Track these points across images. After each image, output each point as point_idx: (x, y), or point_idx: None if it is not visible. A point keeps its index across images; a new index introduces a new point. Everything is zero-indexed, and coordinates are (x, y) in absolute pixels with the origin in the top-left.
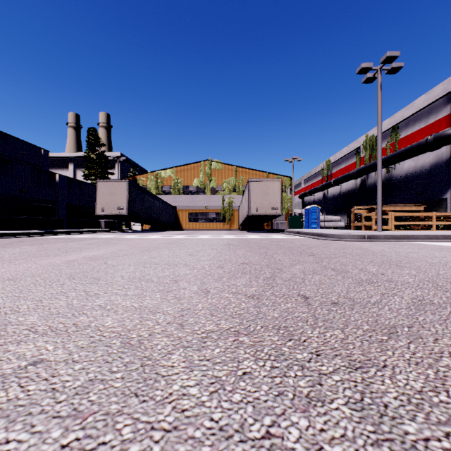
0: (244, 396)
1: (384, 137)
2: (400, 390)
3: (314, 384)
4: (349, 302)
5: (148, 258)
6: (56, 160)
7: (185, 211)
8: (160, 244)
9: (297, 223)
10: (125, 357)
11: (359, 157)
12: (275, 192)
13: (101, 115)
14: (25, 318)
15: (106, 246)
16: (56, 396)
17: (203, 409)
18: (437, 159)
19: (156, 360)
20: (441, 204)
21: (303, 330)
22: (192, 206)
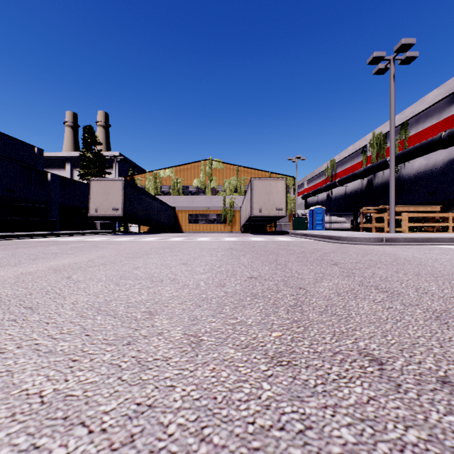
0: None
1: None
2: None
3: None
4: None
5: (129, 268)
6: (52, 160)
7: (185, 212)
8: (152, 248)
9: (302, 224)
10: None
11: (365, 156)
12: (279, 192)
13: (99, 114)
14: None
15: (87, 252)
16: None
17: None
18: (451, 157)
19: None
20: None
21: None
22: (191, 207)
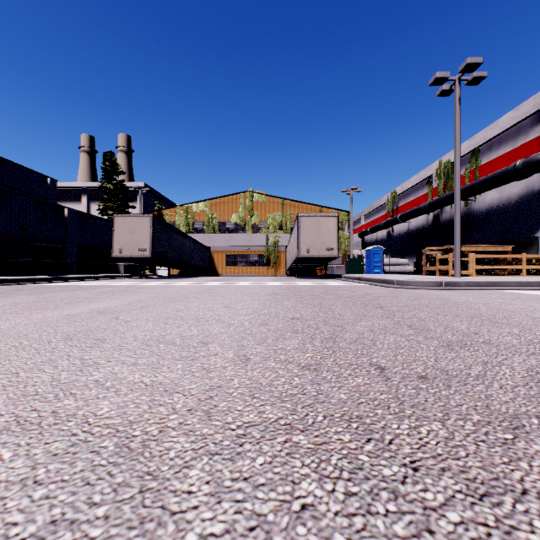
0: None
1: (462, 163)
2: None
3: (420, 531)
4: (441, 376)
5: (172, 311)
6: (65, 191)
7: (221, 253)
8: (189, 293)
9: (357, 266)
10: (116, 474)
11: (431, 187)
12: (330, 230)
13: (120, 138)
14: None
15: (121, 296)
16: None
17: None
18: (527, 189)
19: (165, 480)
20: (532, 244)
21: (385, 423)
22: (229, 247)
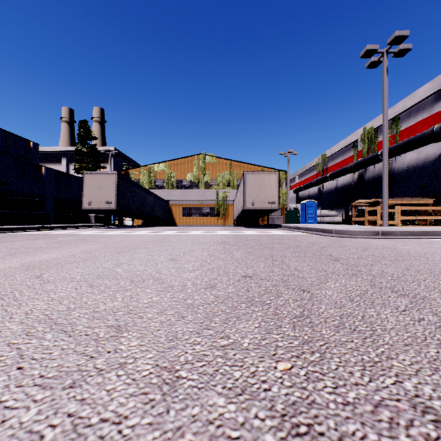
0: None
1: None
2: None
3: None
4: None
5: (111, 265)
6: (49, 154)
7: (179, 206)
8: (142, 242)
9: (294, 217)
10: None
11: (356, 150)
12: (272, 185)
13: (94, 110)
14: None
15: (73, 246)
16: None
17: None
18: None
19: None
20: None
21: None
22: (185, 201)
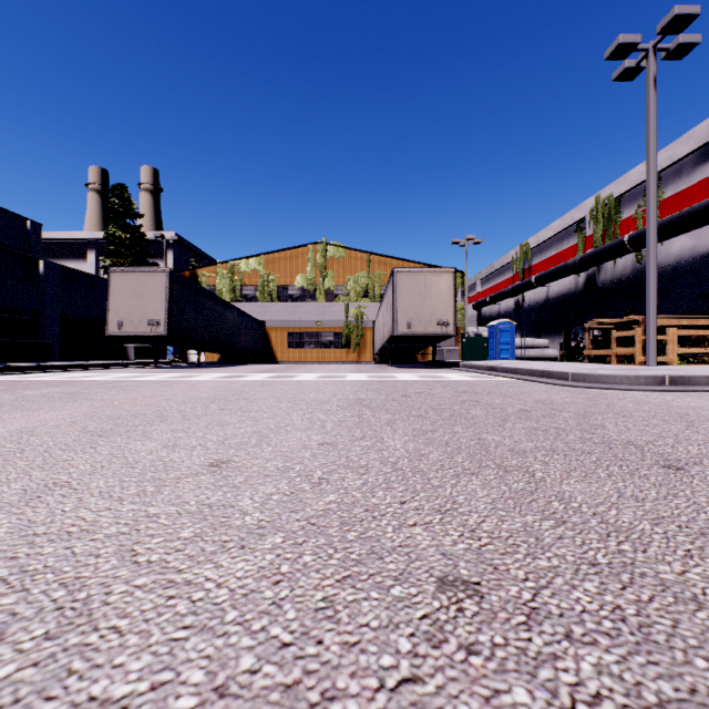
0: None
1: (631, 197)
2: None
3: None
4: None
5: (5, 499)
6: (65, 244)
7: (282, 330)
8: (187, 400)
9: (478, 350)
10: None
11: (582, 236)
12: (442, 293)
13: (143, 171)
14: None
15: (22, 413)
16: None
17: None
18: None
19: None
20: None
21: None
22: (292, 322)
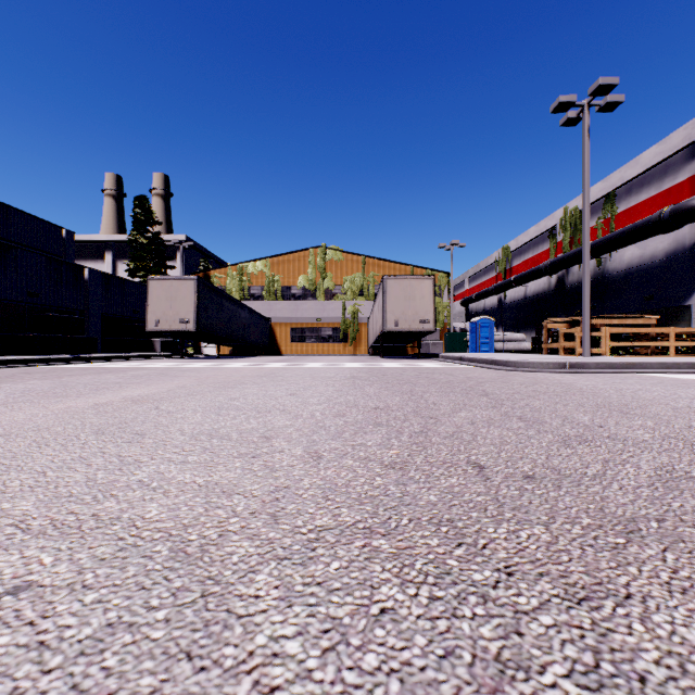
0: (384, 658)
1: (593, 210)
2: (663, 645)
3: (508, 633)
4: (552, 475)
5: (225, 399)
6: (85, 246)
7: (285, 326)
8: (245, 376)
9: (459, 343)
10: (174, 579)
11: (554, 242)
12: (424, 296)
13: (155, 178)
14: (13, 503)
15: (160, 381)
16: (44, 658)
17: (309, 687)
18: (675, 245)
19: (229, 584)
20: (682, 315)
21: (480, 527)
22: (295, 318)
